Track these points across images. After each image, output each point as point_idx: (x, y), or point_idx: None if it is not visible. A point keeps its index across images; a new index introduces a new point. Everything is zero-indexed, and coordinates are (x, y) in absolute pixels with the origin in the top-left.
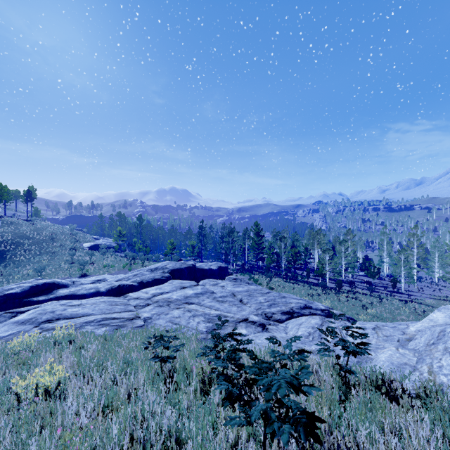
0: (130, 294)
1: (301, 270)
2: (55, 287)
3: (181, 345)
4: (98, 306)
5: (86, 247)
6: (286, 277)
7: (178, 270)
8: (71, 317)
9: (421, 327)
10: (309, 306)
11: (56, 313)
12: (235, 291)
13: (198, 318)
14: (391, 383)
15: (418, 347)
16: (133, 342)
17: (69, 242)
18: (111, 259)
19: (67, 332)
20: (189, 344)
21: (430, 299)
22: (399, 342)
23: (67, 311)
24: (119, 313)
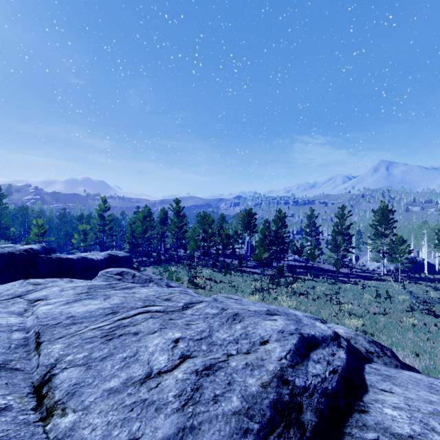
0: None
1: (230, 258)
2: None
3: None
4: None
5: None
6: (214, 267)
7: None
8: None
9: None
10: (310, 336)
11: None
12: (61, 319)
13: None
14: None
15: None
16: None
17: None
18: None
19: None
20: None
21: (366, 280)
22: None
23: None
24: None
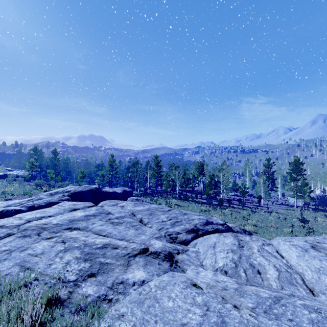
0: None
1: (190, 192)
2: None
3: None
4: None
5: None
6: (180, 198)
7: (79, 193)
8: None
9: None
10: (210, 221)
11: None
12: (135, 210)
13: (70, 254)
14: None
15: None
16: None
17: None
18: (17, 186)
19: None
20: None
21: (281, 210)
22: None
23: None
24: None
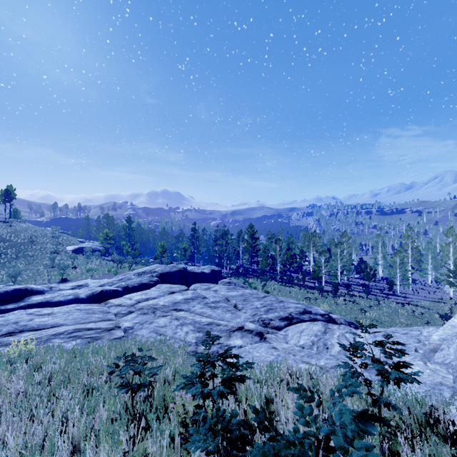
0: (111, 301)
1: (297, 273)
2: (27, 293)
3: (158, 367)
4: (72, 315)
5: (70, 251)
6: (281, 280)
7: (167, 274)
8: (38, 328)
9: (444, 334)
10: (309, 310)
11: (20, 324)
12: (229, 296)
13: (187, 327)
14: (452, 425)
15: (449, 361)
16: (106, 360)
17: (51, 246)
18: (96, 262)
19: (25, 348)
20: (174, 359)
21: (426, 301)
22: (417, 351)
23: (34, 322)
24: (96, 323)
